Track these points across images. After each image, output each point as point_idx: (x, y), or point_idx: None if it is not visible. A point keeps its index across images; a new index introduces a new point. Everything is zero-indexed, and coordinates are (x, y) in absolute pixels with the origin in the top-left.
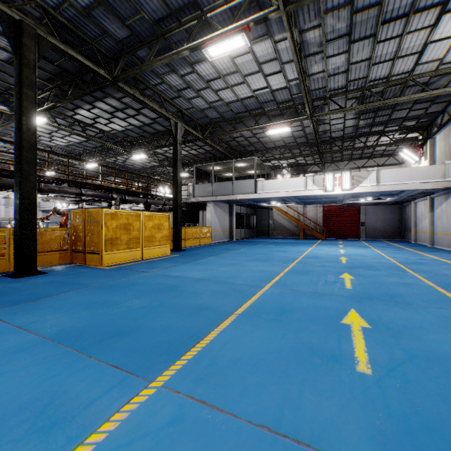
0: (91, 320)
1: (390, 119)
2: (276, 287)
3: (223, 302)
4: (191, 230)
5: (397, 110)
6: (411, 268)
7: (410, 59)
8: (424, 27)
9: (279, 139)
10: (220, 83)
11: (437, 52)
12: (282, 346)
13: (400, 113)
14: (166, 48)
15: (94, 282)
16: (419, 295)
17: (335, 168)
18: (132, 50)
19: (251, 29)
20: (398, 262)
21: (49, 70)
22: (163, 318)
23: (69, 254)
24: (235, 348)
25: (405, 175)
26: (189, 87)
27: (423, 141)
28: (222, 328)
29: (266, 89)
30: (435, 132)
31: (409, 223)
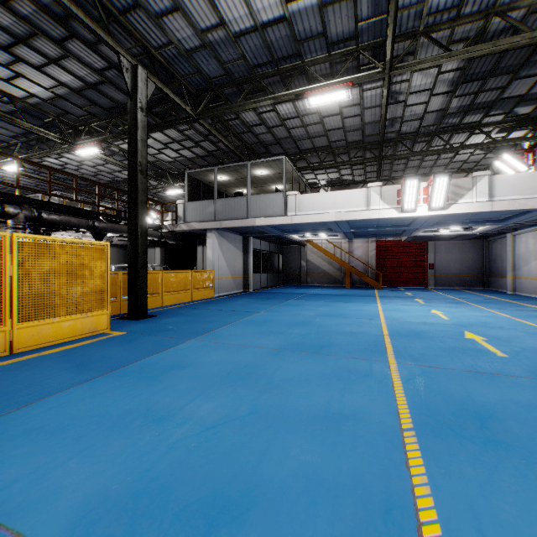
0: None
1: (499, 98)
2: None
3: None
4: (175, 277)
5: (518, 77)
6: None
7: None
8: None
9: (321, 134)
10: None
11: None
12: None
13: (519, 86)
14: None
15: None
16: None
17: None
18: None
19: None
20: None
21: None
22: None
23: None
24: None
25: None
26: None
27: None
28: None
29: None
30: None
31: (500, 265)
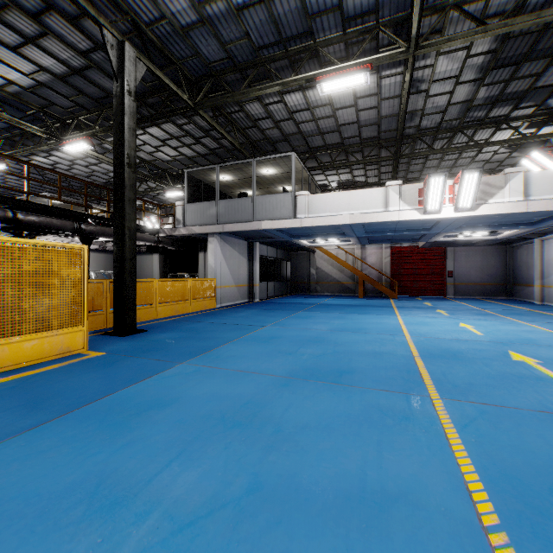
0: None
1: (532, 87)
2: None
3: None
4: (171, 286)
5: None
6: None
7: None
8: None
9: (333, 129)
10: None
11: None
12: None
13: None
14: None
15: None
16: None
17: None
18: None
19: None
20: None
21: None
22: None
23: None
24: None
25: None
26: None
27: None
28: None
29: None
30: None
31: (525, 273)
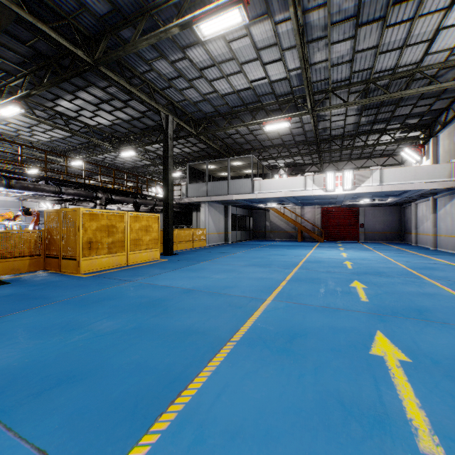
0: (38, 354)
1: (392, 116)
2: (280, 300)
3: (217, 323)
4: (184, 232)
5: (400, 106)
6: (425, 274)
7: (419, 48)
8: (438, 10)
9: (277, 137)
10: (215, 72)
11: (448, 40)
12: (300, 398)
13: (403, 110)
14: (154, 28)
15: (63, 295)
16: (450, 310)
17: (333, 168)
18: (115, 29)
19: (249, 7)
20: (408, 267)
21: (22, 52)
22: (137, 350)
23: (42, 259)
24: (232, 404)
25: (409, 175)
26: (180, 76)
27: (425, 140)
28: (214, 365)
29: (265, 79)
30: (439, 130)
31: (409, 225)
